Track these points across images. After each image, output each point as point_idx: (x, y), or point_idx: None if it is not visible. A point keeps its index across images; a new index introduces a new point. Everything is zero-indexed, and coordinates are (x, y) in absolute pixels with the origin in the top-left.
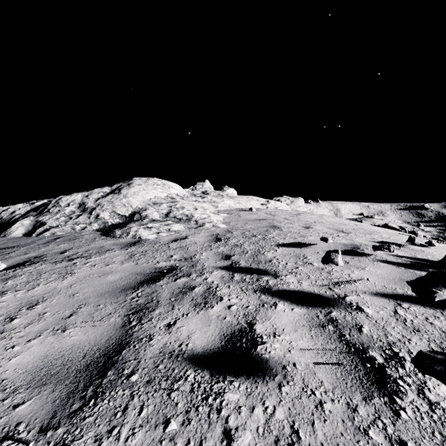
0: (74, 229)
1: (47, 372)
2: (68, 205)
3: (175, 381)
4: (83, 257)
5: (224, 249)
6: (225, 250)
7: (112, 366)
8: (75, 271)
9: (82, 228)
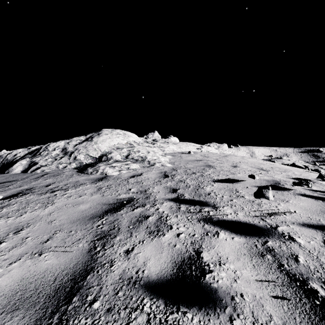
0: (58, 167)
1: (21, 296)
2: (54, 150)
3: (133, 310)
4: (63, 189)
5: (171, 183)
6: (172, 185)
7: (77, 291)
8: (55, 201)
9: (64, 167)
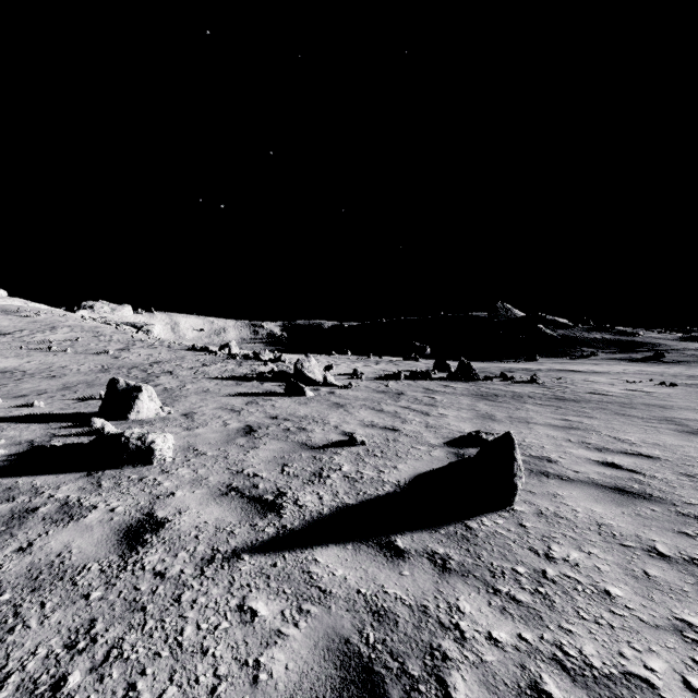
0: None
1: None
2: None
3: None
4: None
5: None
6: None
7: None
8: None
9: None
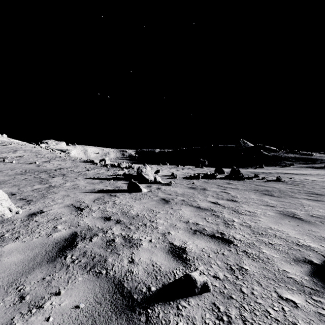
0: None
1: None
2: None
3: None
4: None
5: None
6: None
7: None
8: None
9: None
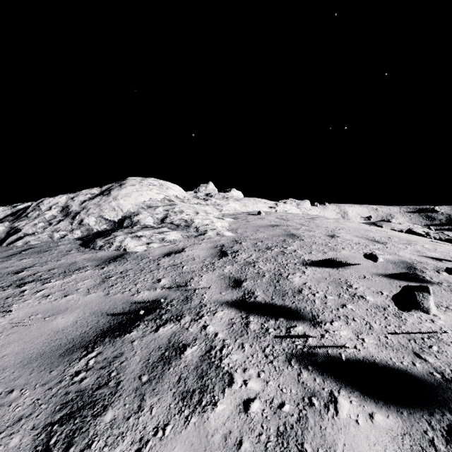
0: (51, 237)
1: None
2: (49, 209)
3: None
4: (40, 280)
5: (231, 269)
6: (233, 271)
7: None
8: (15, 307)
9: (61, 236)
